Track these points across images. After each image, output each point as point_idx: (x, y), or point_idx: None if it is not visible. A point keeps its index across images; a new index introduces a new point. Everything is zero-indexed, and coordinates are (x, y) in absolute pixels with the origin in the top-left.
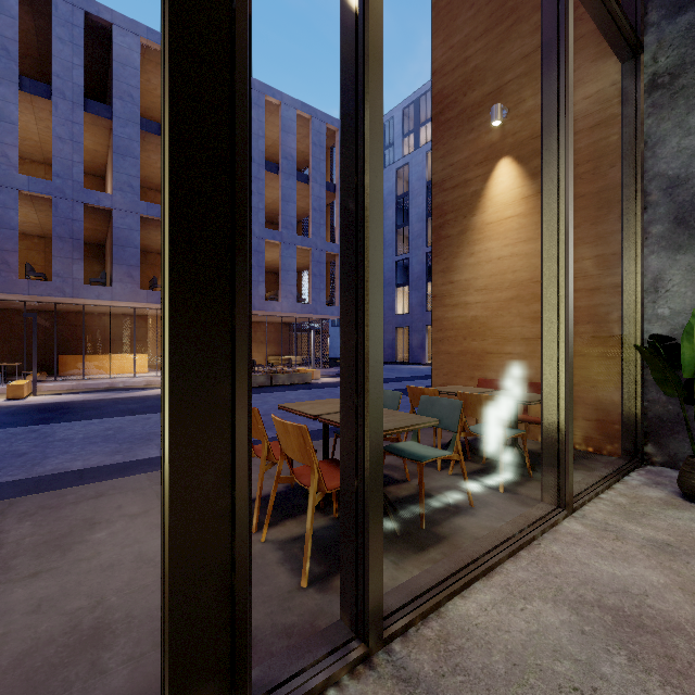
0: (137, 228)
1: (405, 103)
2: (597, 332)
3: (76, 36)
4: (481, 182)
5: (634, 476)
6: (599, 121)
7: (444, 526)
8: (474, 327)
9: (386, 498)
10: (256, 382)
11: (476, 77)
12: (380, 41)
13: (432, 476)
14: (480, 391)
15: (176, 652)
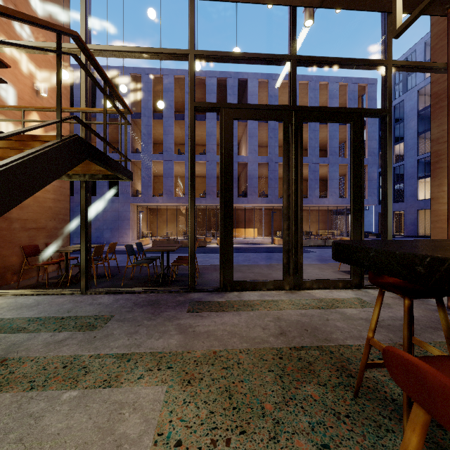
0: (257, 169)
1: (427, 36)
2: None
3: (235, 91)
4: None
5: None
6: None
7: None
8: None
9: None
10: (317, 243)
11: None
12: (391, 161)
13: None
14: None
15: (353, 269)
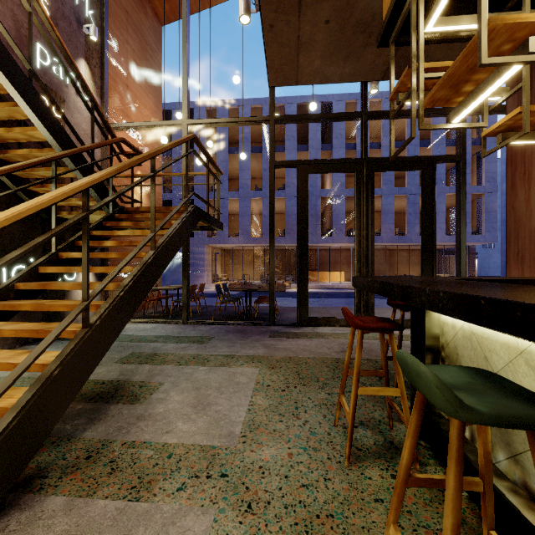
0: (343, 204)
1: None
2: None
3: None
4: None
5: None
6: None
7: None
8: None
9: None
10: None
11: None
12: (464, 205)
13: None
14: None
15: None
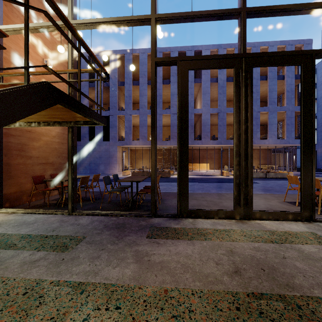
0: (209, 118)
1: None
2: None
3: None
4: None
5: None
6: None
7: None
8: None
9: None
10: (258, 176)
11: None
12: None
13: None
14: None
15: (303, 203)
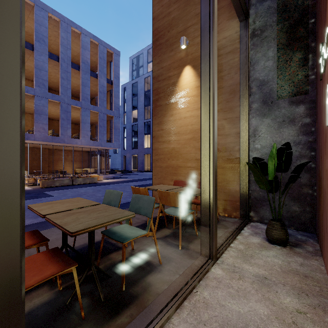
0: None
1: (149, 47)
2: (229, 156)
3: None
4: (176, 78)
5: (246, 229)
6: (230, 50)
7: (139, 285)
8: (173, 153)
9: (99, 270)
10: (63, 183)
11: (174, 23)
12: None
13: (142, 241)
14: (173, 188)
15: None
